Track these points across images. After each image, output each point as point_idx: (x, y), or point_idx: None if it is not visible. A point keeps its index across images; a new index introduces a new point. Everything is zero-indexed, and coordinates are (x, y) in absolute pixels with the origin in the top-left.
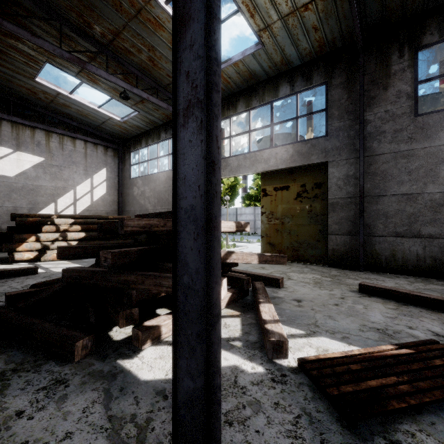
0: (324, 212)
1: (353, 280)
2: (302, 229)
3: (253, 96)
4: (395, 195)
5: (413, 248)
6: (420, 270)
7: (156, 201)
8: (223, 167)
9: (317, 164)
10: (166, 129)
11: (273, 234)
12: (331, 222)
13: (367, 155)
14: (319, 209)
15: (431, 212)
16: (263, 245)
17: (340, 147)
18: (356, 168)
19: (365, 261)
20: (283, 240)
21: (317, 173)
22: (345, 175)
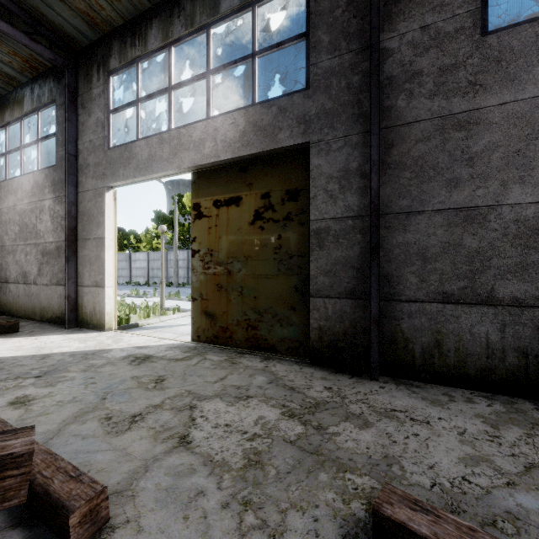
0: (304, 250)
1: (356, 430)
2: (264, 284)
3: (175, 15)
4: (442, 212)
5: (480, 327)
6: (493, 377)
7: (17, 230)
8: (125, 161)
9: (290, 149)
10: (33, 91)
11: (213, 295)
12: (315, 270)
13: (385, 126)
14: (295, 244)
15: (518, 248)
16: (195, 316)
17: (333, 110)
18: (363, 154)
19: (382, 354)
20: (230, 306)
21: (291, 170)
22: (342, 169)
